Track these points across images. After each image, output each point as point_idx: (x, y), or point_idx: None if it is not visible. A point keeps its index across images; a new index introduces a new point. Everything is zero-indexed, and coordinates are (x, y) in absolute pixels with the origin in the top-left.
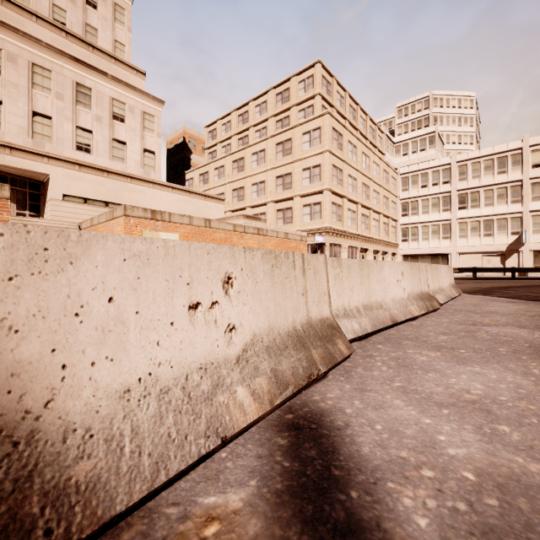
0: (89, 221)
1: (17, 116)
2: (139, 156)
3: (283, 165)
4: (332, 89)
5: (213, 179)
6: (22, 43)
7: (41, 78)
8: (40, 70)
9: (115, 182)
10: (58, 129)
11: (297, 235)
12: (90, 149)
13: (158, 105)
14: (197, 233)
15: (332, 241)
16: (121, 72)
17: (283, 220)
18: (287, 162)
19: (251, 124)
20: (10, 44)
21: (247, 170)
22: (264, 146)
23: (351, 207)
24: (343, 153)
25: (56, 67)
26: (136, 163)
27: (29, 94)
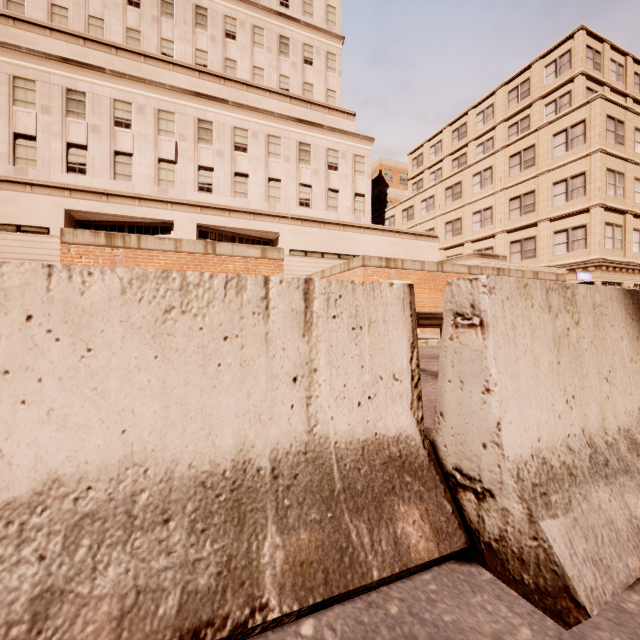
0: (319, 273)
1: (258, 184)
2: (350, 202)
3: (521, 183)
4: (603, 60)
5: (419, 213)
6: (261, 120)
7: (274, 146)
8: (273, 139)
9: (329, 232)
10: (286, 190)
11: (550, 274)
12: (309, 203)
13: (368, 144)
14: (428, 279)
15: (606, 279)
16: (333, 120)
17: (521, 255)
18: (527, 177)
19: (470, 138)
20: (253, 123)
21: (466, 196)
22: (491, 162)
23: (639, 225)
24: (625, 149)
25: (284, 132)
26: (347, 209)
27: (266, 163)
